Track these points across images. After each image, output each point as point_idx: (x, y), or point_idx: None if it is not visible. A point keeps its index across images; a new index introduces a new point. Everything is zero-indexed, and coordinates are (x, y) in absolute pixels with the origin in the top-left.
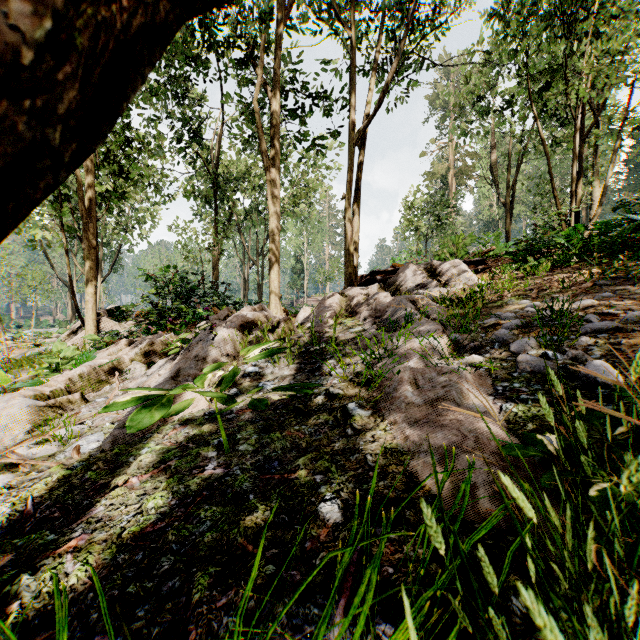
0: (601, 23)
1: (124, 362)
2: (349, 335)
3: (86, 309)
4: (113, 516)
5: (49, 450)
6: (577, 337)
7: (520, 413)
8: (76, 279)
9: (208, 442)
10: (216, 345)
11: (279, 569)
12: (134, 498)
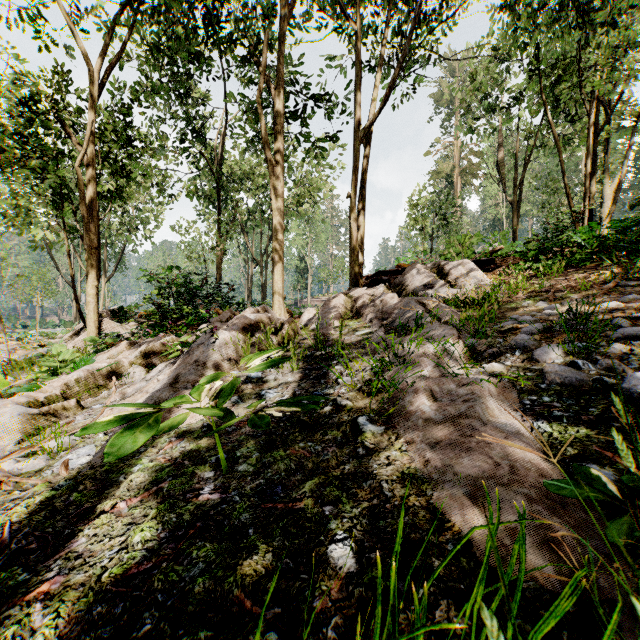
0: (617, 13)
1: (123, 366)
2: (355, 338)
3: (87, 310)
4: (95, 551)
5: (36, 465)
6: (607, 344)
7: (556, 434)
8: (81, 279)
9: (205, 459)
10: (217, 349)
11: (282, 637)
12: (120, 528)
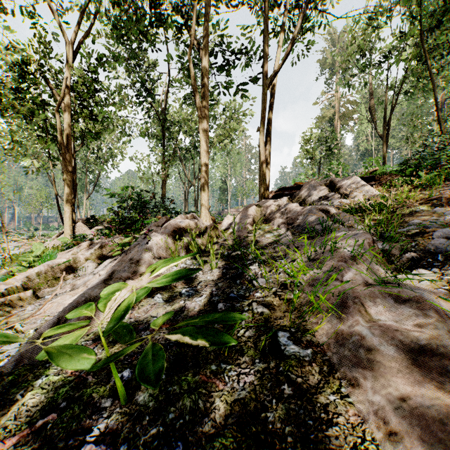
0: None
1: (80, 261)
2: (266, 240)
3: (64, 217)
4: None
5: None
6: None
7: None
8: None
9: (108, 377)
10: (149, 249)
11: None
12: None
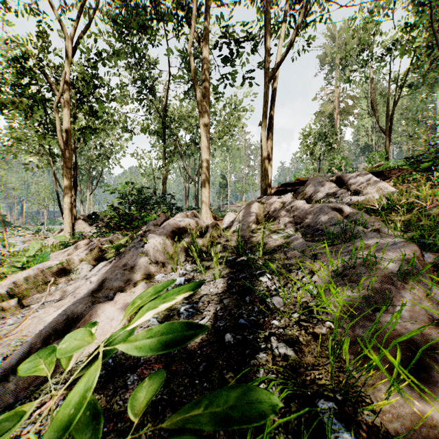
0: None
1: (74, 262)
2: (273, 242)
3: (64, 214)
4: None
5: None
6: None
7: None
8: None
9: None
10: (145, 253)
11: None
12: None
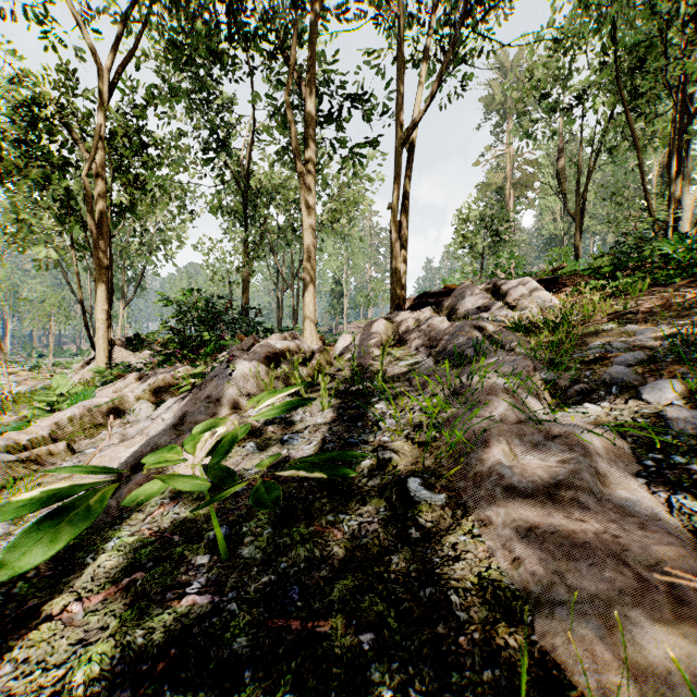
0: None
1: (128, 401)
2: (399, 370)
3: (96, 337)
4: (15, 694)
5: None
6: None
7: None
8: None
9: (200, 535)
10: (234, 382)
11: None
12: (63, 649)
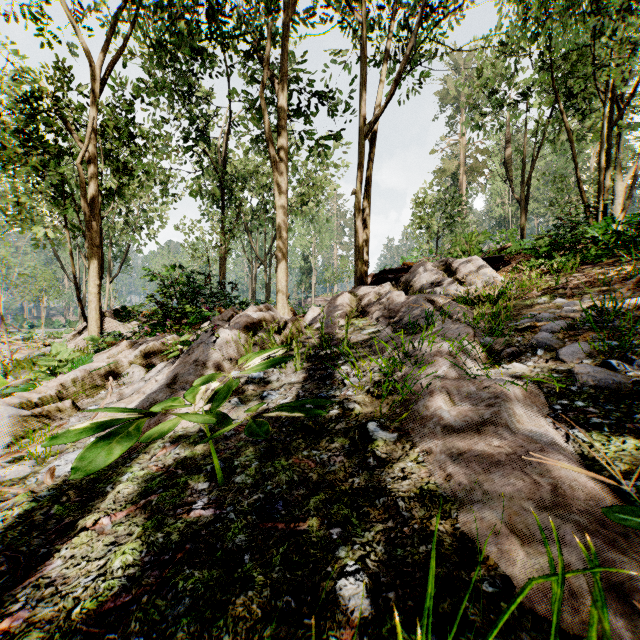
0: None
1: (122, 365)
2: (362, 337)
3: (89, 309)
4: (69, 577)
5: (21, 471)
6: None
7: (597, 444)
8: (86, 279)
9: (200, 468)
10: (218, 348)
11: None
12: (100, 549)
